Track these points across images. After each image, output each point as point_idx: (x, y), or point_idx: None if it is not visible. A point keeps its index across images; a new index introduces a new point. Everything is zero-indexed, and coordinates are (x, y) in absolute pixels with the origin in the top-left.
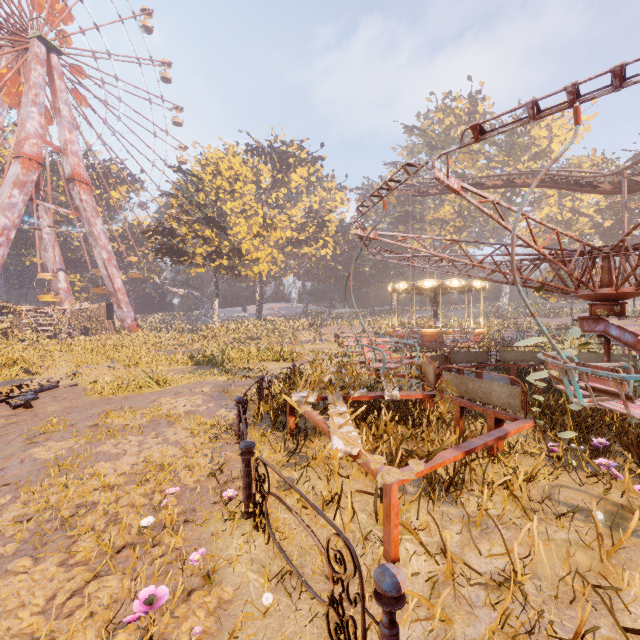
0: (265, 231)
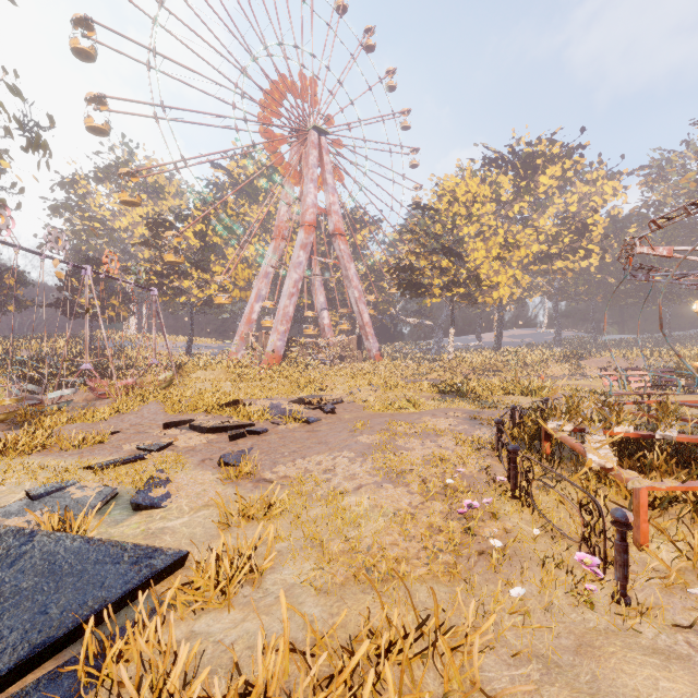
0: (506, 252)
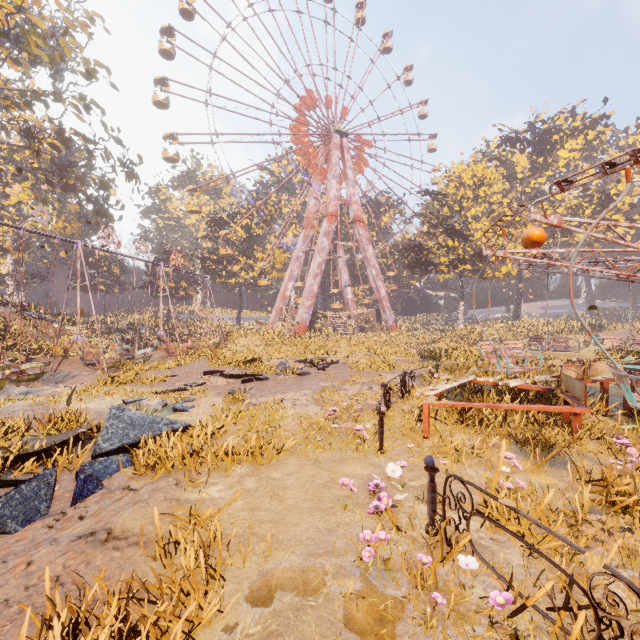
0: (513, 229)
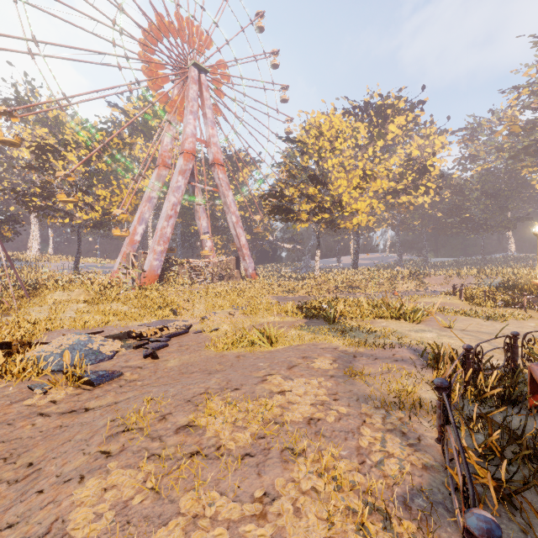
0: (364, 183)
